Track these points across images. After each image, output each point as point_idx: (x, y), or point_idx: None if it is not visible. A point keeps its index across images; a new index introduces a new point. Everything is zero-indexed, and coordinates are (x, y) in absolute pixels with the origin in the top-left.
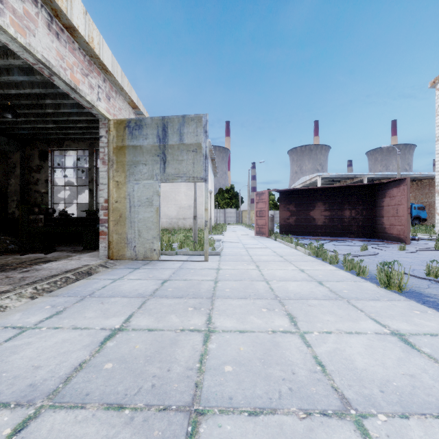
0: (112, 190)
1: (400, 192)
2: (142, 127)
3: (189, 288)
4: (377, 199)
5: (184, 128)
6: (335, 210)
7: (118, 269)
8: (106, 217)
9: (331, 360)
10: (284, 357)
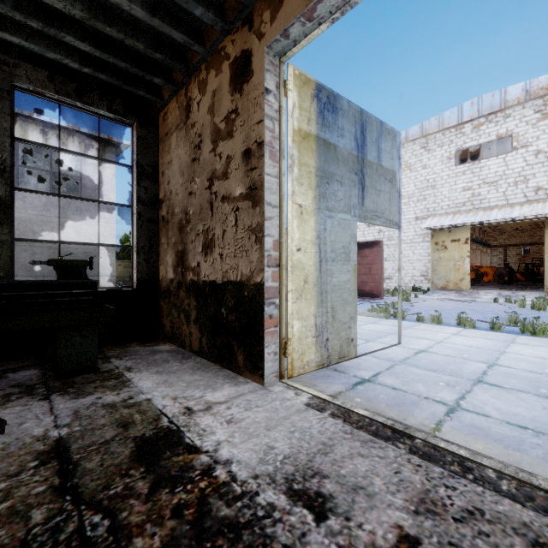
0: (290, 222)
1: (374, 253)
2: (337, 110)
3: (537, 381)
4: None
5: (382, 141)
6: None
7: (355, 392)
8: (277, 282)
9: None
10: None
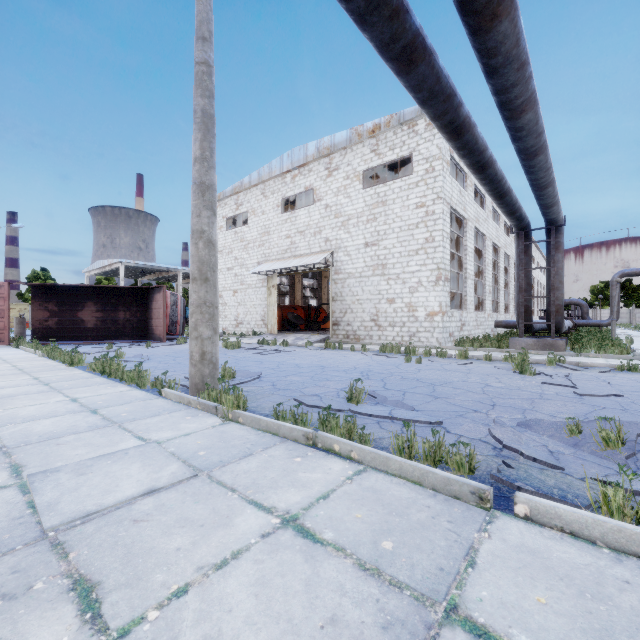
0: None
1: (161, 298)
2: None
3: None
4: (150, 302)
5: None
6: (108, 312)
7: None
8: None
9: None
10: None
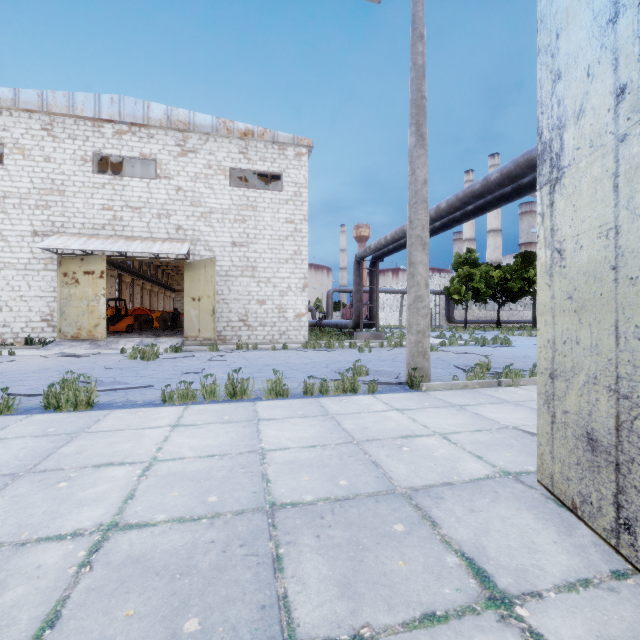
0: None
1: None
2: None
3: None
4: None
5: None
6: None
7: None
8: None
9: (207, 451)
10: (199, 470)
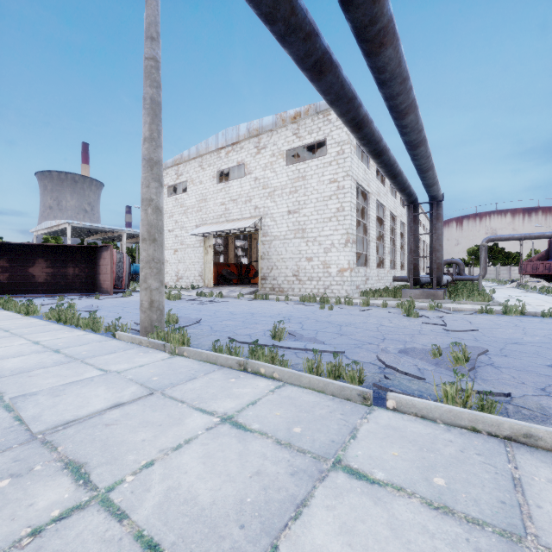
0: None
1: (108, 255)
2: None
3: None
4: (97, 259)
5: None
6: (58, 268)
7: None
8: None
9: None
10: None
